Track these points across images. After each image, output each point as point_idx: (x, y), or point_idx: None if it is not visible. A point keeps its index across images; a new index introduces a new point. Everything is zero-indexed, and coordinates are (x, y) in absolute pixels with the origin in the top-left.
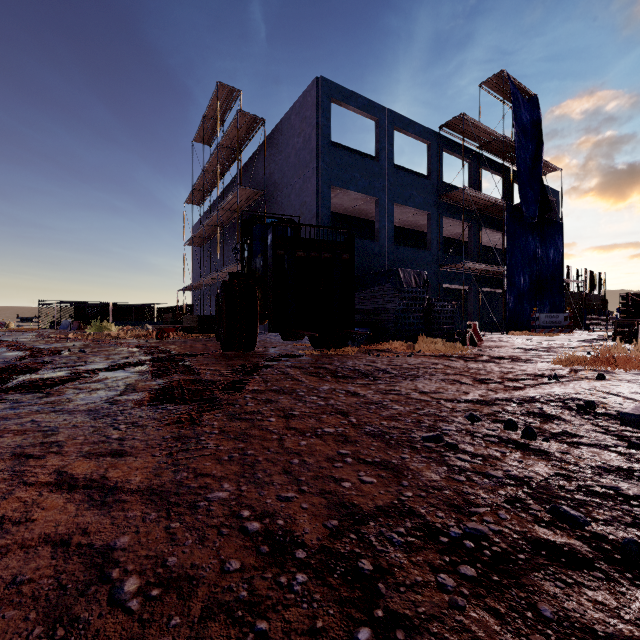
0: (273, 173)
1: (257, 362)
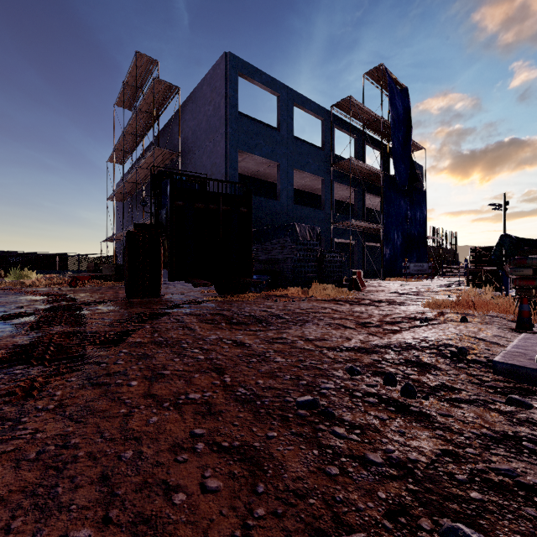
0: (187, 137)
1: (157, 309)
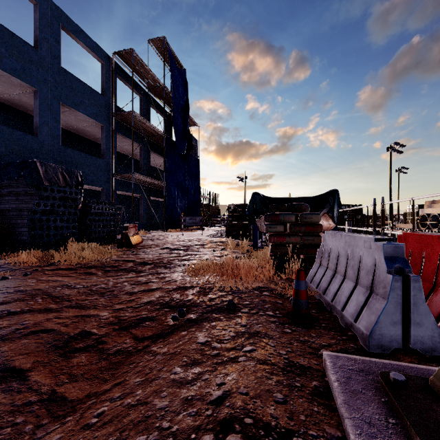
0: None
1: None
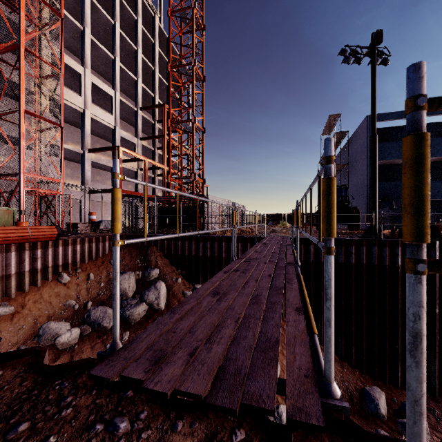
0: (353, 153)
1: None
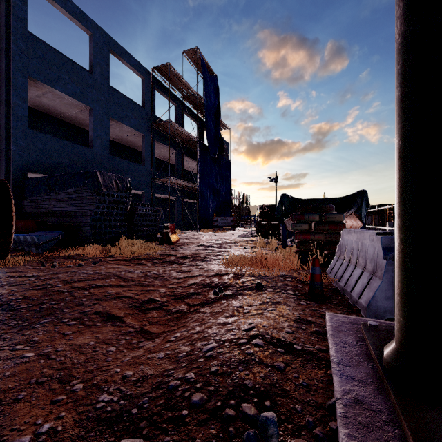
0: None
1: None
